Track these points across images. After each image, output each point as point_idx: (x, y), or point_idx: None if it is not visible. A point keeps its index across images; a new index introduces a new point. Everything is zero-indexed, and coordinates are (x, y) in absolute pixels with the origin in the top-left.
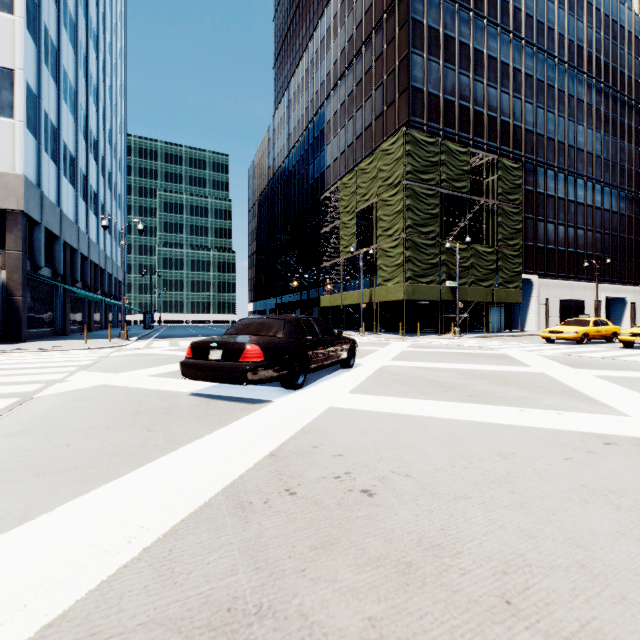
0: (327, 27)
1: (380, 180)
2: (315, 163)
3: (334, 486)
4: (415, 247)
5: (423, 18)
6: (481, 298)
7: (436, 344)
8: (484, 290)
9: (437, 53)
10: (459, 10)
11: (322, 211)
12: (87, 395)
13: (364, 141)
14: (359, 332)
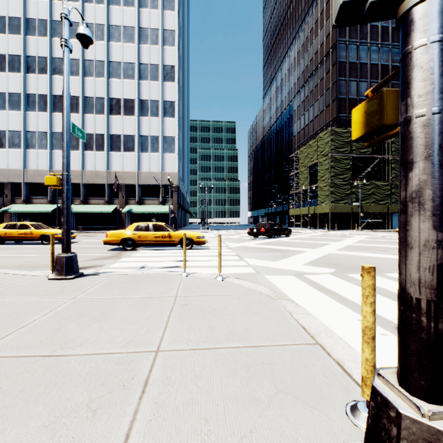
0: (294, 57)
1: (318, 152)
2: (287, 133)
3: (275, 243)
4: (336, 186)
5: (346, 59)
6: (379, 210)
7: (338, 233)
8: (381, 206)
9: (355, 75)
10: (370, 46)
11: (291, 162)
12: (228, 238)
13: (314, 124)
14: (307, 228)
